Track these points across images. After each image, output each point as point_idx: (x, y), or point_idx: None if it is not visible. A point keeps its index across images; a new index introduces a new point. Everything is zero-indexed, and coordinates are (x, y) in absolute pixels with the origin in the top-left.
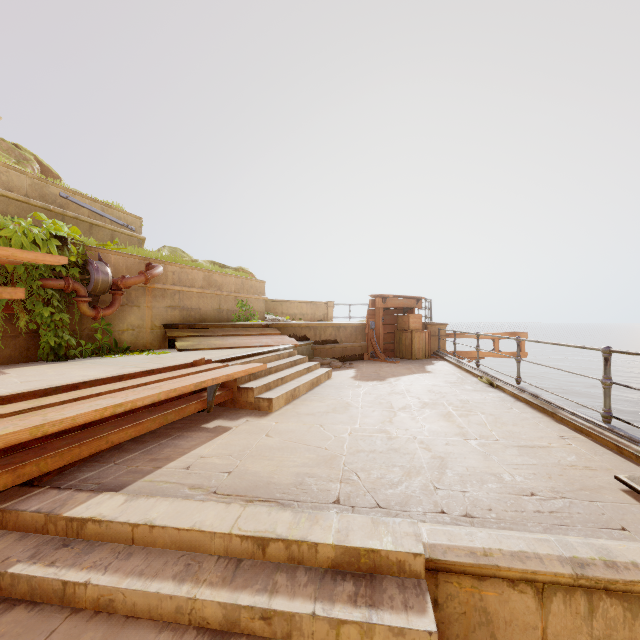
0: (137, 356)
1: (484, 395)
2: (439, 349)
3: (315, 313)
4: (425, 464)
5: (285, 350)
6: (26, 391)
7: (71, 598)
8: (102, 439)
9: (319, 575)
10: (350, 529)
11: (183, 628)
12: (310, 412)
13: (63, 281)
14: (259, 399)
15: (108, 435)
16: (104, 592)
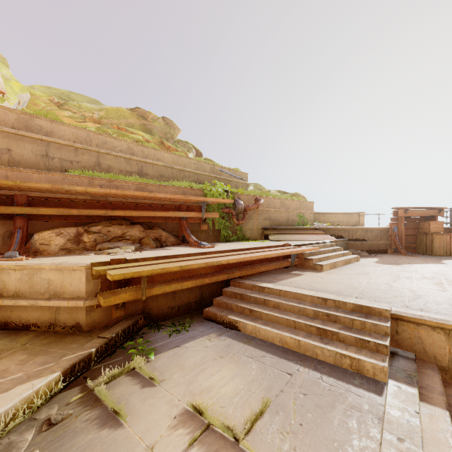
0: (254, 242)
1: None
2: None
3: (349, 221)
4: (407, 296)
5: (328, 243)
6: (237, 249)
7: (266, 304)
8: (258, 268)
9: (346, 311)
10: (360, 301)
11: (301, 315)
12: (344, 273)
13: (228, 209)
14: (315, 264)
15: (260, 267)
16: (276, 303)
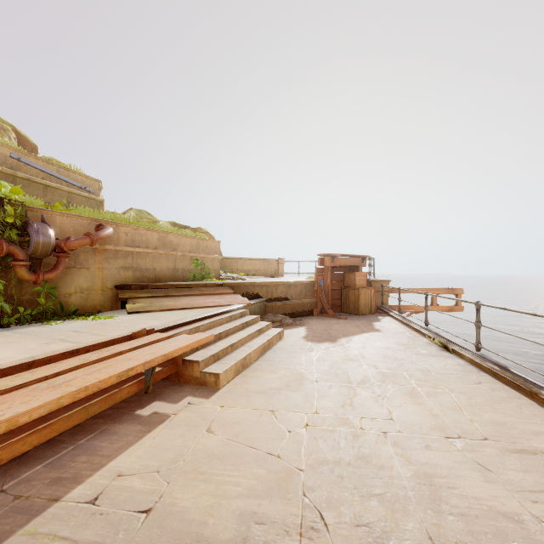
0: (81, 322)
1: (443, 362)
2: (382, 304)
3: (267, 269)
4: (410, 491)
5: (237, 310)
6: None
7: None
8: None
9: None
10: None
11: None
12: (261, 389)
13: None
14: (205, 374)
15: None
16: None
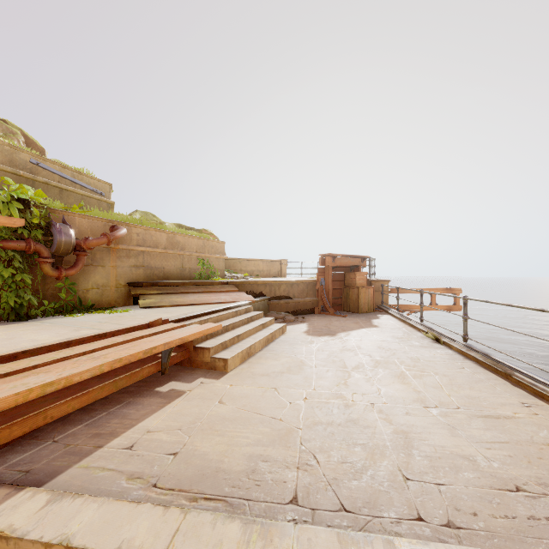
0: (99, 314)
1: (432, 352)
2: (382, 303)
3: (270, 270)
4: (388, 442)
5: (242, 306)
6: None
7: None
8: (39, 415)
9: None
10: None
11: None
12: (265, 372)
13: (24, 243)
14: (215, 359)
15: (46, 410)
16: None
